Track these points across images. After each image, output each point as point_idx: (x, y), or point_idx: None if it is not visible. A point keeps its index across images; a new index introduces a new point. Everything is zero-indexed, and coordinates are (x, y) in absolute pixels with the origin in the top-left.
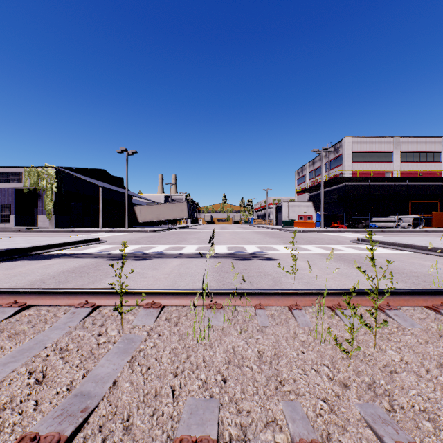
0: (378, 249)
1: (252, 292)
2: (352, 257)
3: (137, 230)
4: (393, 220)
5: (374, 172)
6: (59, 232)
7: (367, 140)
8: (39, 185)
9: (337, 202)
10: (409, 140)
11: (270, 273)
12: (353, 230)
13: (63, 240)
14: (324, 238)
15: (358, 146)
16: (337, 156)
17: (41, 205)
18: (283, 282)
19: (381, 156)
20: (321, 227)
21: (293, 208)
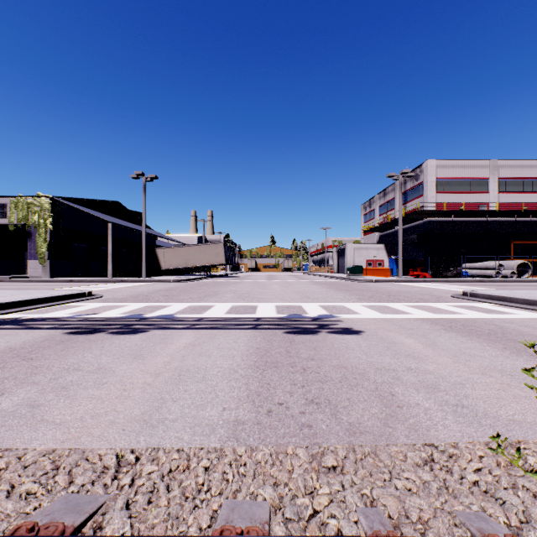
0: (510, 310)
1: None
2: (485, 326)
3: (156, 280)
4: (491, 266)
5: (464, 205)
6: (52, 283)
7: (456, 163)
8: (29, 221)
9: (416, 243)
10: (510, 164)
11: (362, 369)
12: (442, 279)
13: (32, 295)
14: (411, 291)
15: (445, 171)
16: (416, 185)
17: (32, 246)
18: (403, 402)
19: (473, 184)
20: (399, 275)
21: (359, 252)
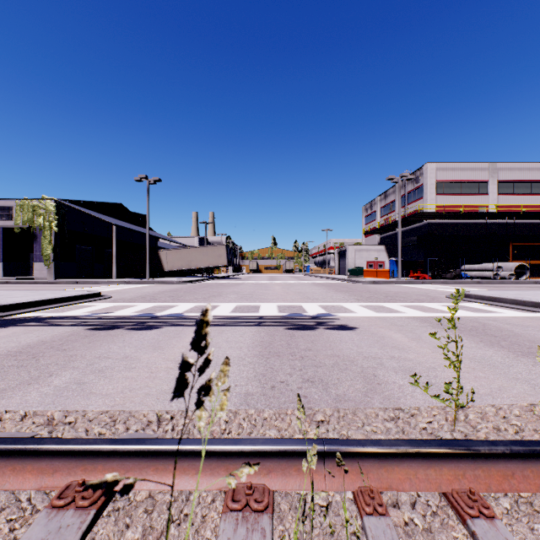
0: (497, 310)
1: (348, 452)
2: (469, 323)
3: (160, 281)
4: (490, 268)
5: (464, 207)
6: (58, 284)
7: (456, 166)
8: (34, 223)
9: (417, 245)
10: (509, 167)
11: (352, 357)
12: (441, 281)
13: (46, 296)
14: (409, 292)
15: (444, 174)
16: (417, 187)
17: (38, 248)
18: (383, 380)
19: (473, 186)
20: (399, 277)
21: (360, 253)
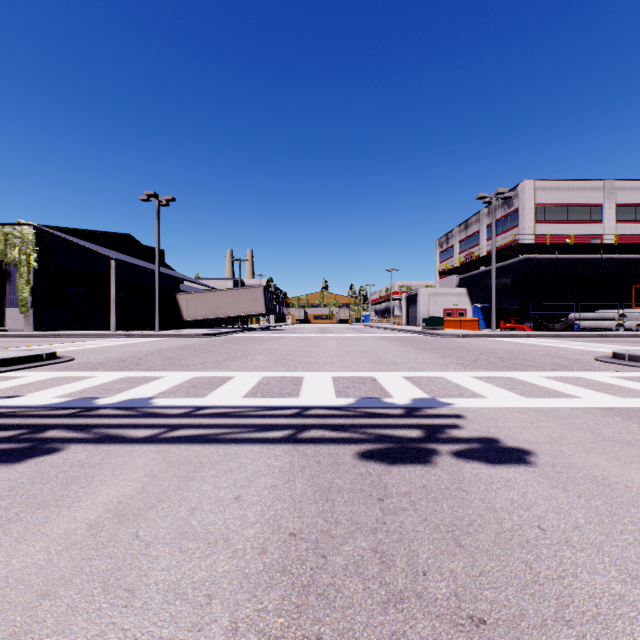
0: None
1: None
2: None
3: (172, 334)
4: (610, 317)
5: (571, 238)
6: (32, 338)
7: (561, 185)
8: (7, 257)
9: (509, 288)
10: (630, 186)
11: None
12: (551, 333)
13: None
14: (526, 351)
15: (546, 195)
16: (509, 213)
17: (11, 290)
18: None
19: (583, 211)
20: (492, 328)
21: (435, 298)
